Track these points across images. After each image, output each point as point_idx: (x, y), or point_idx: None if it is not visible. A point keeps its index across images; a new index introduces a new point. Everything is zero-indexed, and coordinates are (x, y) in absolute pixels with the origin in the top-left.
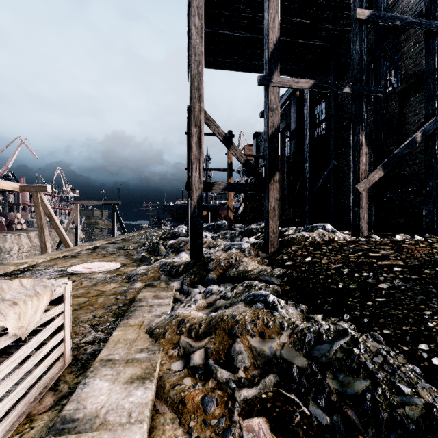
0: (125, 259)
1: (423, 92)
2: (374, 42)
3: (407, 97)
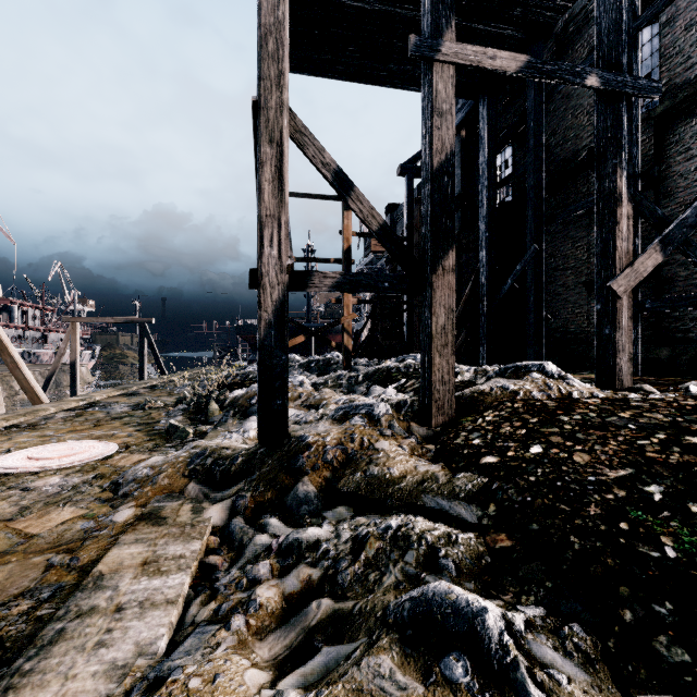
0: (135, 433)
1: None
2: None
3: (673, 126)
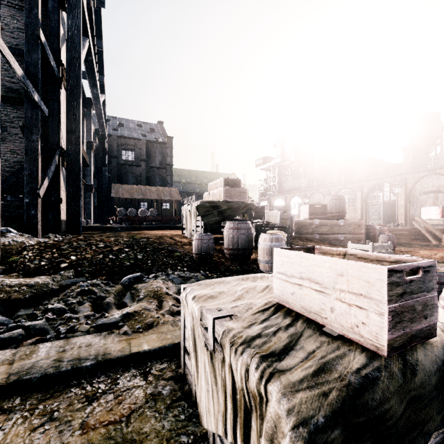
0: None
1: (22, 111)
2: None
3: (4, 105)
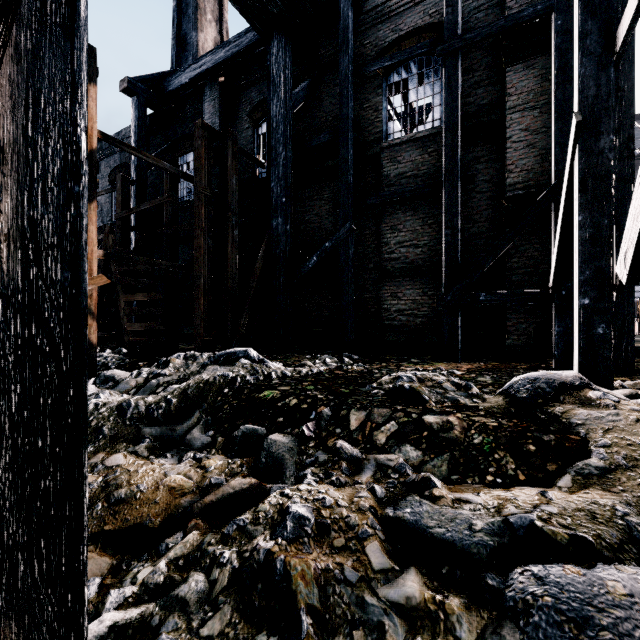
0: None
1: (480, 146)
2: (449, 23)
3: None
